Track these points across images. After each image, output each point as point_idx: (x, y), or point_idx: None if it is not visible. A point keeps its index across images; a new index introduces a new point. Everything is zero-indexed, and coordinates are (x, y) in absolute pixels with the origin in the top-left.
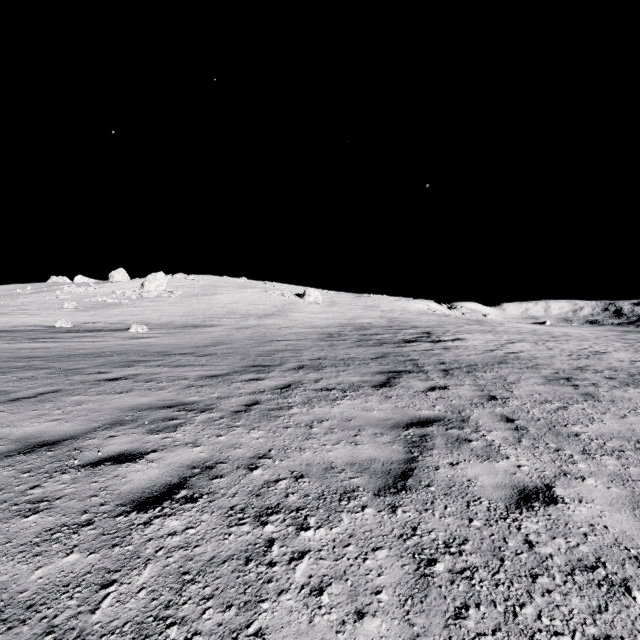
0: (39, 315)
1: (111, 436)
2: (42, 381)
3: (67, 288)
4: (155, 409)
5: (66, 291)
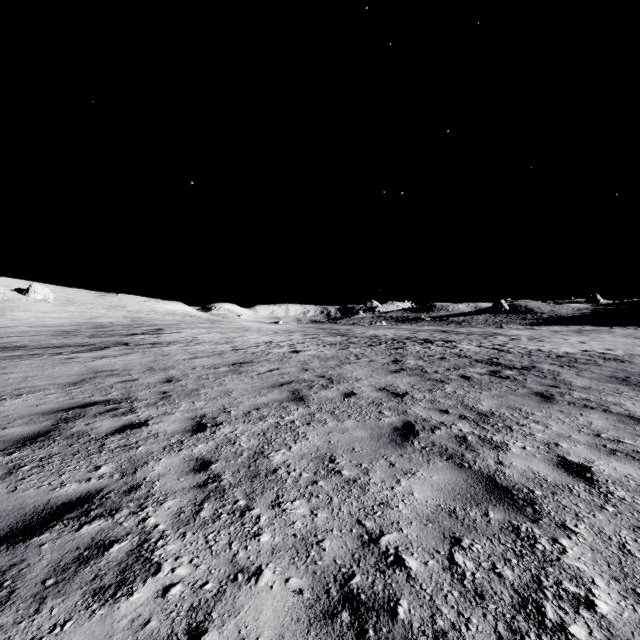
0: None
1: None
2: None
3: None
4: None
5: None
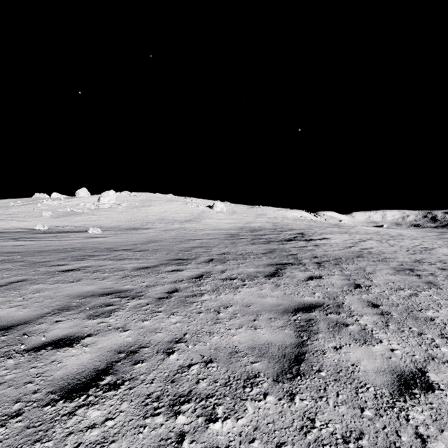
0: (24, 221)
1: (57, 321)
2: (15, 272)
3: (45, 201)
4: (96, 296)
5: (45, 204)
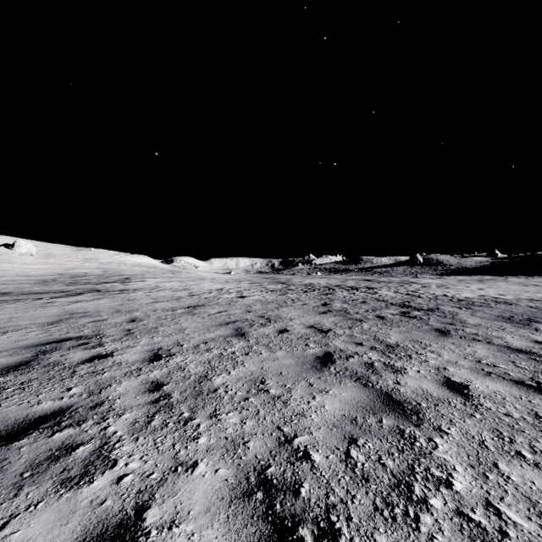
0: None
1: None
2: None
3: None
4: None
5: None
